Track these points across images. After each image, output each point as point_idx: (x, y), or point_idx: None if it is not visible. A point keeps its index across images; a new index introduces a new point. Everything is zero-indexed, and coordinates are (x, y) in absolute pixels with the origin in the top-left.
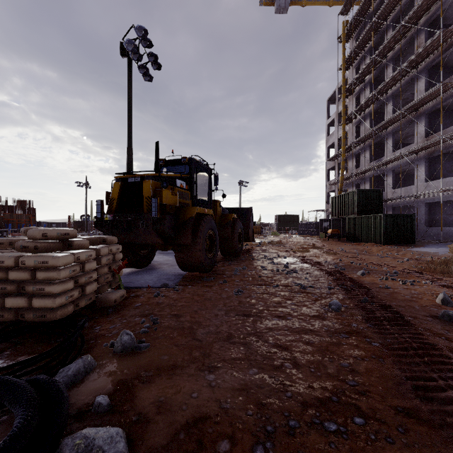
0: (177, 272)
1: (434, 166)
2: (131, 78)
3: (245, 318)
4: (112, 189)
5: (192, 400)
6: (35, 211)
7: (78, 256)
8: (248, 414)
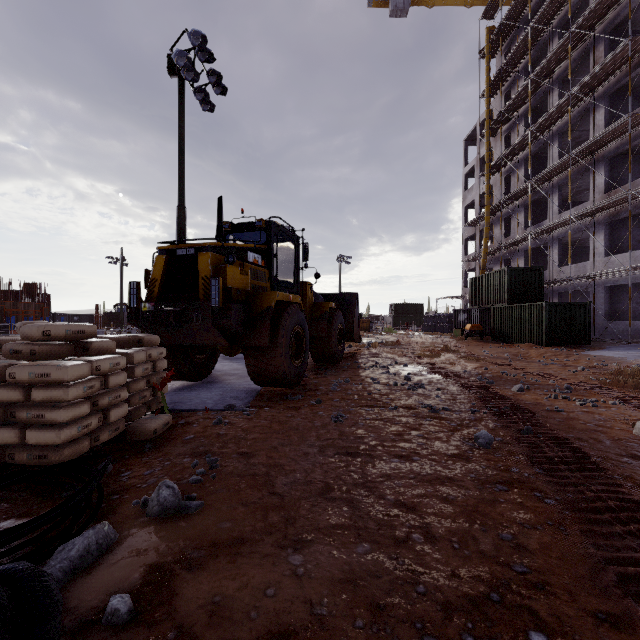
0: (249, 386)
1: (619, 234)
2: (183, 107)
3: (349, 459)
4: (154, 265)
5: (267, 600)
6: (49, 299)
7: (97, 365)
8: (356, 626)
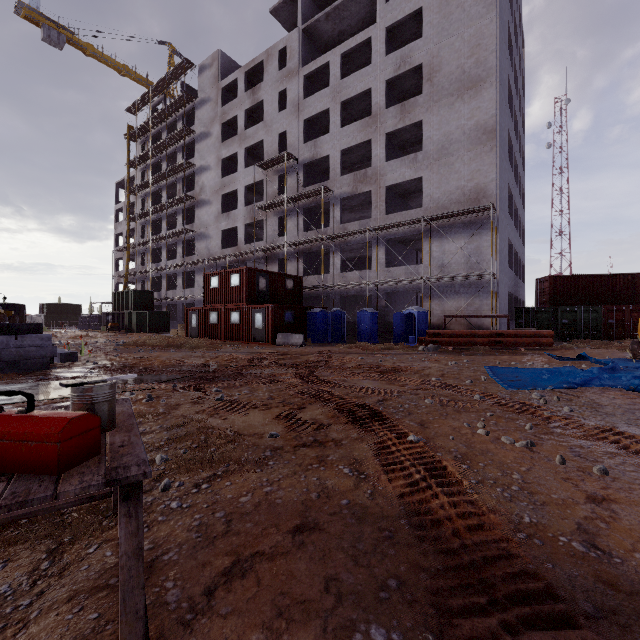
0: None
1: (190, 278)
2: None
3: None
4: None
5: None
6: None
7: None
8: None
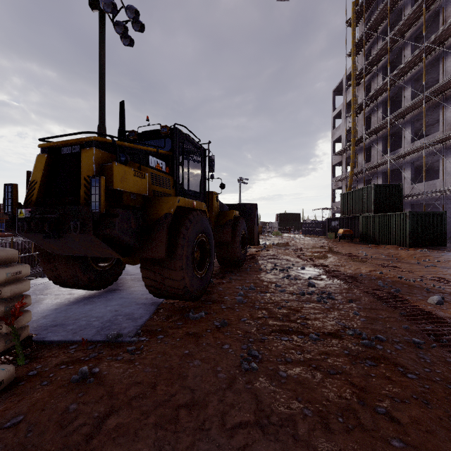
0: (151, 297)
1: None
2: (103, 37)
3: None
4: (34, 165)
5: None
6: None
7: None
8: None
